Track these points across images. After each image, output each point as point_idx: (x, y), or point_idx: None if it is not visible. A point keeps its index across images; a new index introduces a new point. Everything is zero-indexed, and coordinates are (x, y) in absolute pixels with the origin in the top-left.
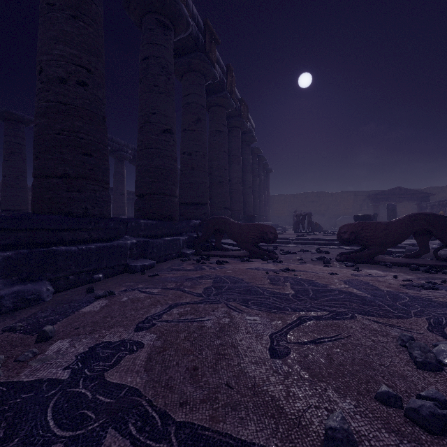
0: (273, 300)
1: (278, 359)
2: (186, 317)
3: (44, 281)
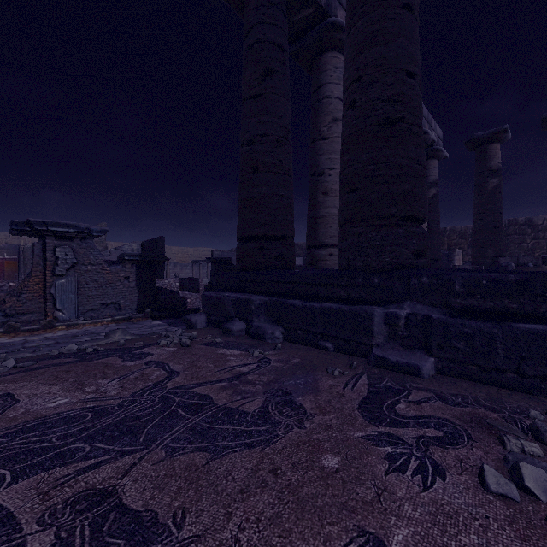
0: (48, 438)
1: (1, 394)
2: (136, 374)
3: (282, 327)
